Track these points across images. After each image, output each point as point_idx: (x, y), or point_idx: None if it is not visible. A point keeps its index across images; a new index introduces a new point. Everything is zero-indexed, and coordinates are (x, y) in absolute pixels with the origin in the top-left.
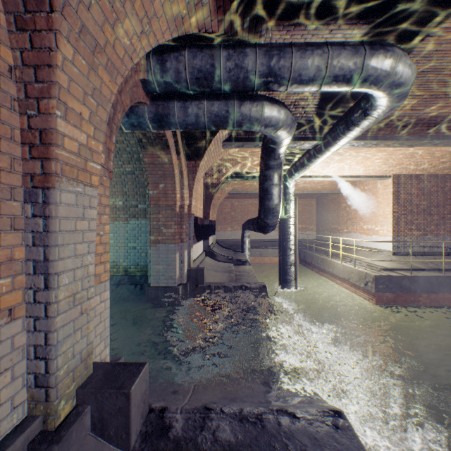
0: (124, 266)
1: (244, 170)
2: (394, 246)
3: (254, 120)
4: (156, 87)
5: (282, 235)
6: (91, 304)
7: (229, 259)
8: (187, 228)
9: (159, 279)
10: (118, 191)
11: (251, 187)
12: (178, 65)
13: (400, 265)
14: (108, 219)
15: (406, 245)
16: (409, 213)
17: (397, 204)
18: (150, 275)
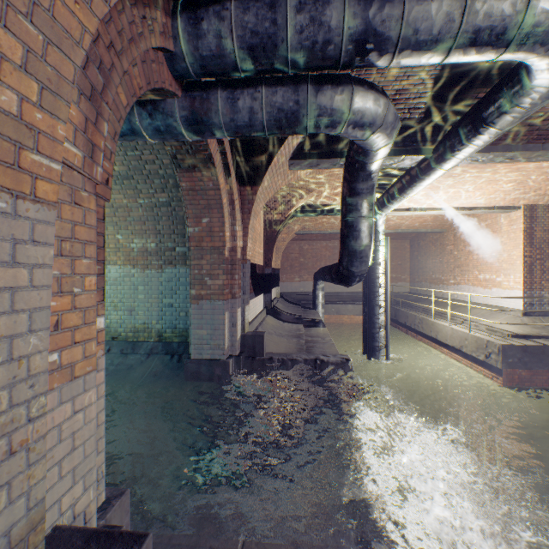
0: (157, 329)
1: (317, 202)
2: (525, 304)
3: (337, 114)
4: (189, 66)
5: (369, 288)
6: (38, 427)
7: (297, 319)
8: (240, 279)
9: (202, 348)
10: (149, 229)
11: (325, 225)
12: (221, 26)
13: (536, 330)
14: (93, 266)
15: (543, 302)
16: (548, 257)
17: (529, 245)
18: (191, 342)
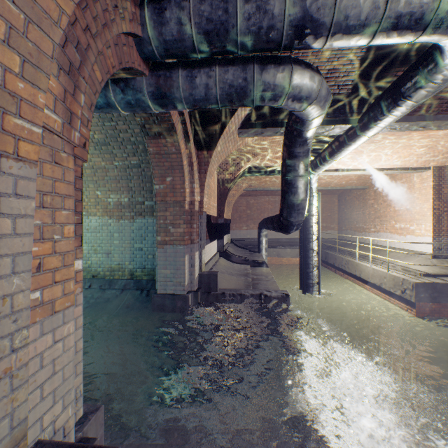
0: (130, 268)
1: (261, 164)
2: (434, 248)
3: (279, 89)
4: (155, 49)
5: (304, 235)
6: (21, 357)
7: (245, 260)
8: (198, 227)
9: (166, 285)
10: (123, 186)
11: (268, 183)
12: (181, 15)
13: (444, 270)
14: (72, 216)
15: None
16: None
17: (438, 199)
18: (157, 280)
